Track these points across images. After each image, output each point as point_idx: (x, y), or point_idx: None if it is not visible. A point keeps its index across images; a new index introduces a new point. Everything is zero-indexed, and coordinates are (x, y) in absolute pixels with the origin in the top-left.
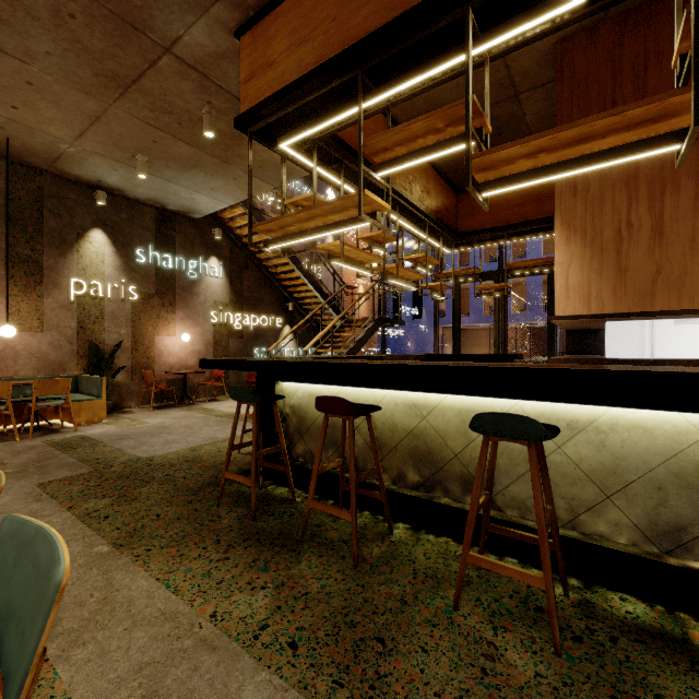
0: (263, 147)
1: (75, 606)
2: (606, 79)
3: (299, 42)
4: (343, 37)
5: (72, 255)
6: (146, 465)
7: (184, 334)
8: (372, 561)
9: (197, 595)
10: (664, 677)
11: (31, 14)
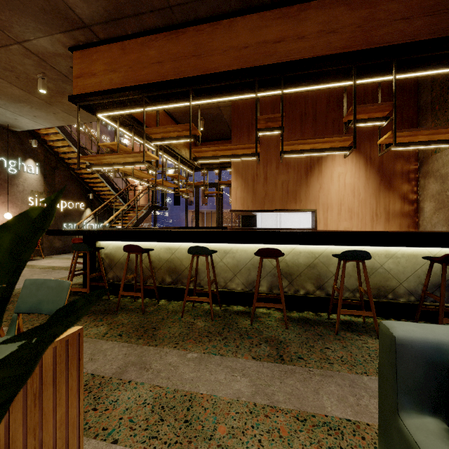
0: None
1: None
2: (249, 114)
3: (111, 70)
4: (135, 78)
5: None
6: None
7: (6, 213)
8: (150, 311)
9: None
10: (240, 319)
11: None
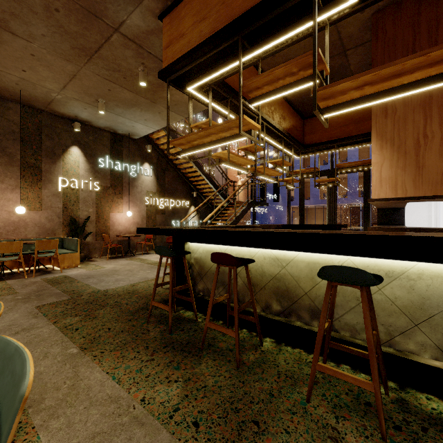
0: (177, 92)
1: (54, 390)
2: (408, 37)
3: (200, 19)
4: (229, 14)
5: (60, 162)
6: (103, 295)
7: (128, 212)
8: (249, 365)
9: (132, 385)
10: None
11: (32, 10)
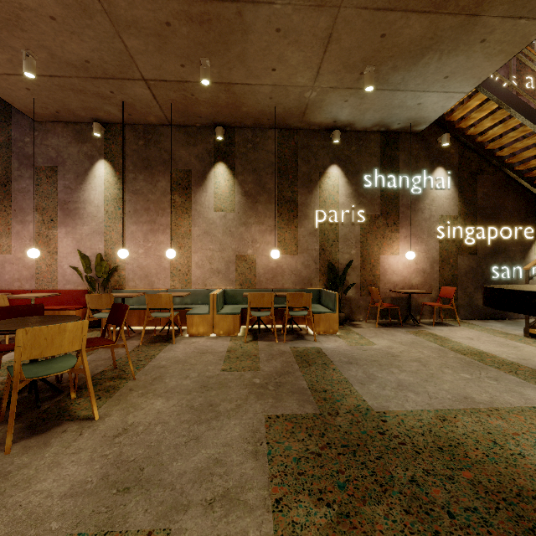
0: None
1: None
2: None
3: None
4: None
5: (316, 190)
6: (378, 432)
7: (408, 252)
8: None
9: None
10: None
11: None
